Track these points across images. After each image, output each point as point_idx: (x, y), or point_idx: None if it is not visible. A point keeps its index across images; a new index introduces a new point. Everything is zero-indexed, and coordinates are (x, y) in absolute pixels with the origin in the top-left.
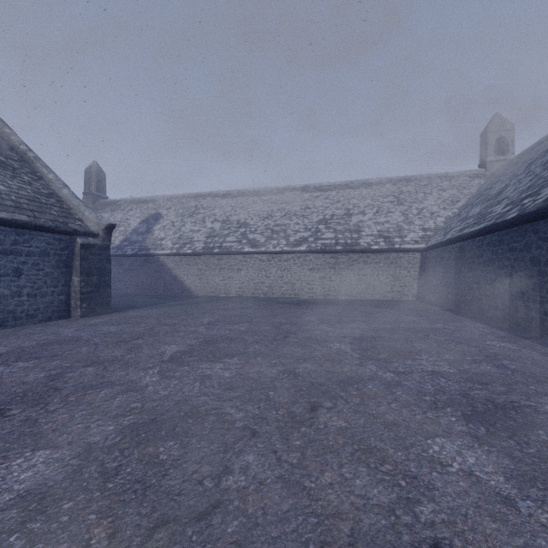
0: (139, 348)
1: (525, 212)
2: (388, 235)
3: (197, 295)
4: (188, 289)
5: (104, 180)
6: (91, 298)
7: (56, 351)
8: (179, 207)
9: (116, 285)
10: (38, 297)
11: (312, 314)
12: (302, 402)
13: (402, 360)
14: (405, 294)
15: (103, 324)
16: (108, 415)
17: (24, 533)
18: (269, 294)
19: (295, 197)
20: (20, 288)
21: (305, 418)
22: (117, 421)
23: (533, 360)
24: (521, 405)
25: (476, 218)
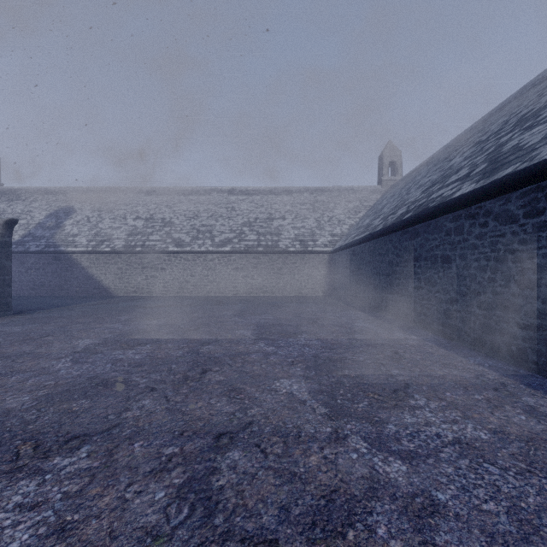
0: (49, 344)
1: (385, 227)
2: (303, 239)
3: (116, 295)
4: (107, 289)
5: None
6: None
7: None
8: (96, 201)
9: (16, 286)
10: None
11: (230, 309)
12: (197, 369)
13: (287, 338)
14: (316, 291)
15: (3, 325)
16: (22, 391)
17: None
18: (194, 293)
19: (222, 199)
20: None
21: (195, 378)
22: (32, 394)
23: (376, 333)
24: (347, 358)
25: (364, 228)
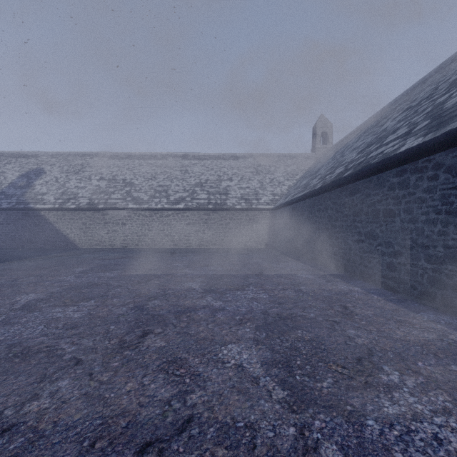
0: None
1: (324, 184)
2: (248, 198)
3: (81, 248)
4: (72, 242)
5: None
6: None
7: None
8: (64, 164)
9: None
10: None
11: (182, 261)
12: (137, 331)
13: (234, 291)
14: (260, 243)
15: None
16: None
17: None
18: (151, 245)
19: (177, 163)
20: None
21: (132, 343)
22: None
23: (320, 285)
24: (297, 315)
25: (303, 187)
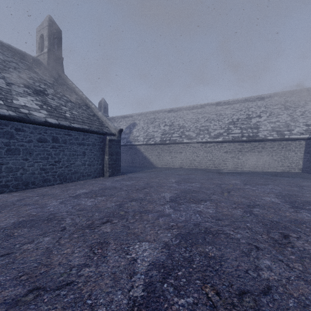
0: (149, 194)
1: None
2: (279, 130)
3: (157, 167)
4: (152, 163)
5: (107, 107)
6: (112, 167)
7: (110, 193)
8: (145, 119)
9: None
10: (91, 166)
11: (235, 179)
12: (274, 232)
13: None
14: (293, 168)
15: (121, 180)
16: (162, 228)
17: (168, 284)
18: (198, 167)
19: (212, 109)
20: (85, 161)
21: (284, 242)
22: (170, 231)
23: None
24: None
25: None
